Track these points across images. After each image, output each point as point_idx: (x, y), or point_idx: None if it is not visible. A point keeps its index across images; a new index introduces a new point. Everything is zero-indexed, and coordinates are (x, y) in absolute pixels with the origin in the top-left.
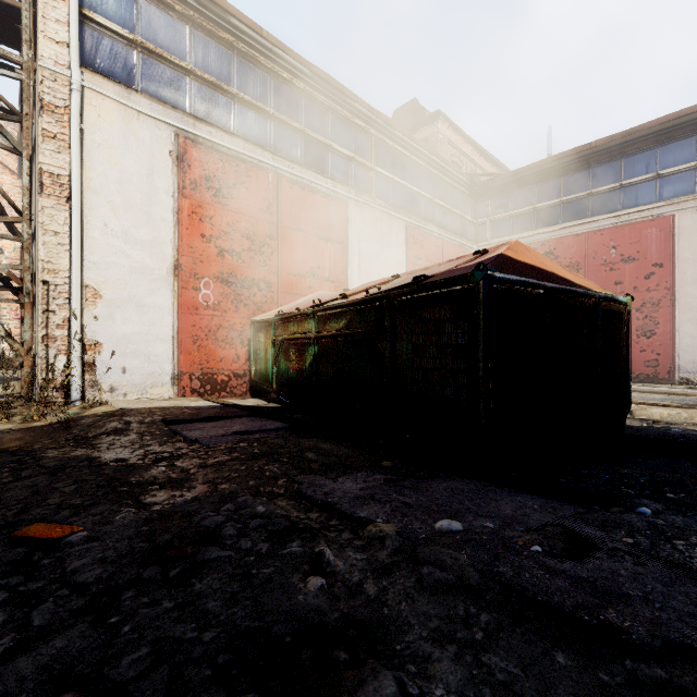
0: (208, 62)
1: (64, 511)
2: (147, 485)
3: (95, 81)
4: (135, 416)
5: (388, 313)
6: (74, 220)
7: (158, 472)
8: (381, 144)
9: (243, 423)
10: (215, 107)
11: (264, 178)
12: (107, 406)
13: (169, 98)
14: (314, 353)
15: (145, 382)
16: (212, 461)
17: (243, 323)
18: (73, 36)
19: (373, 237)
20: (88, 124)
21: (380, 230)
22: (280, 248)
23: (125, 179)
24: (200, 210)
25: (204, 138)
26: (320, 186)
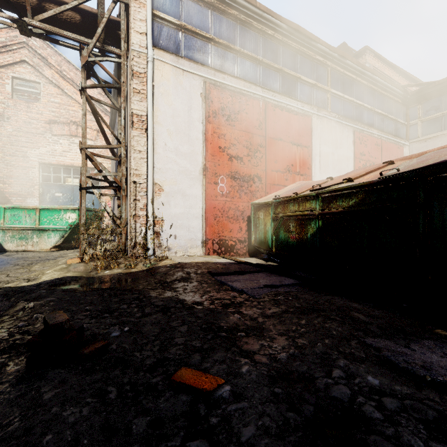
0: (222, 32)
1: (195, 354)
2: (235, 331)
3: (160, 54)
4: (190, 268)
5: (421, 189)
6: (149, 143)
7: (236, 318)
8: (334, 72)
9: (263, 277)
10: (226, 61)
11: (256, 105)
12: (169, 260)
13: (199, 59)
14: (318, 226)
15: (186, 245)
16: (269, 311)
17: (244, 206)
18: (149, 28)
19: (329, 141)
20: (156, 82)
21: (334, 135)
22: (267, 153)
23: (176, 114)
24: (218, 130)
25: (220, 82)
26: (293, 107)
